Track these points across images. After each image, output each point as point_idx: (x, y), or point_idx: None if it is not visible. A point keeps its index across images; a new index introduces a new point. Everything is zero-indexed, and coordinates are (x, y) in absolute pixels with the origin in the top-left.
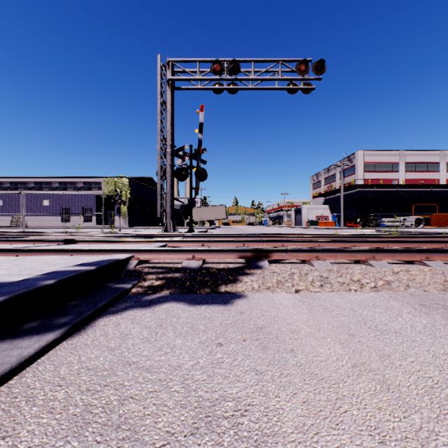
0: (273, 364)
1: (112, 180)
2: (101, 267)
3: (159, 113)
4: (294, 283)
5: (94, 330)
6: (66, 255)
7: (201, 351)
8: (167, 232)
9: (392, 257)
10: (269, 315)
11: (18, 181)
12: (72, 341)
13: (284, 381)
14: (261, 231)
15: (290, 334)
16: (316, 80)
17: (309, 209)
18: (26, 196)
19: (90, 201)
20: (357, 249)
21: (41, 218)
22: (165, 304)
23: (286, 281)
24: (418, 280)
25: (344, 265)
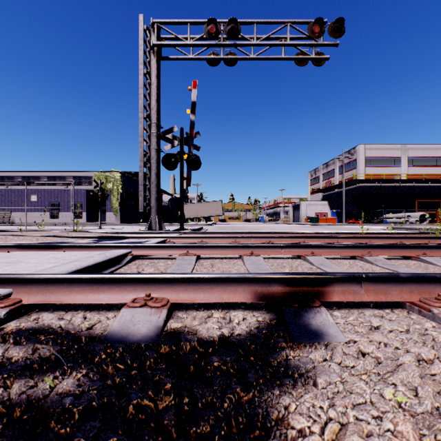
0: None
1: (103, 174)
2: None
3: (141, 86)
4: None
5: None
6: None
7: None
8: (152, 229)
9: None
10: None
11: (5, 176)
12: None
13: None
14: (260, 228)
15: None
16: (332, 45)
17: (308, 205)
18: (13, 191)
19: (80, 196)
20: None
21: (29, 214)
22: None
23: None
24: None
25: None
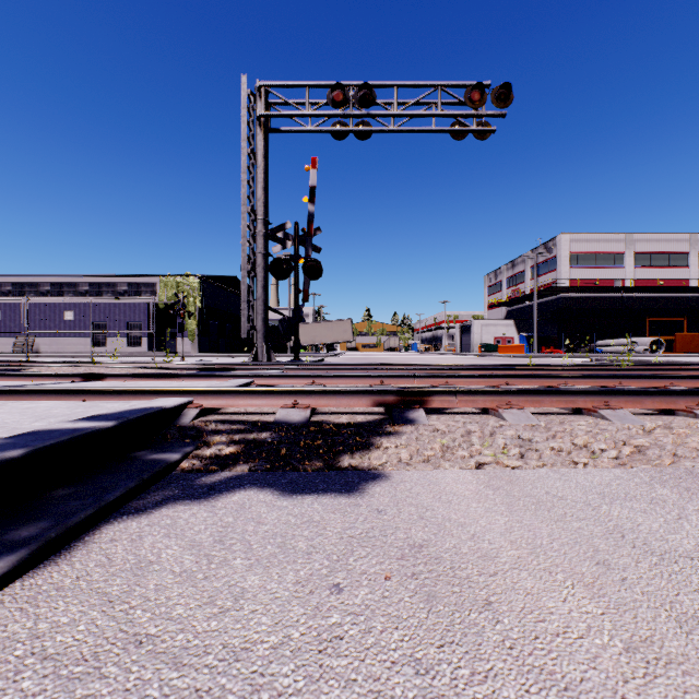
0: (451, 643)
1: (173, 280)
2: (126, 422)
3: (244, 170)
4: (473, 451)
5: (87, 551)
6: (76, 399)
7: (297, 605)
8: (258, 361)
9: (638, 404)
10: (434, 517)
11: (25, 282)
12: (34, 579)
13: (482, 694)
14: (408, 360)
15: (480, 563)
16: (498, 116)
17: (484, 326)
18: (37, 305)
19: (139, 313)
20: (578, 390)
21: (61, 339)
22: (237, 492)
23: (459, 446)
24: (692, 445)
25: (557, 418)
